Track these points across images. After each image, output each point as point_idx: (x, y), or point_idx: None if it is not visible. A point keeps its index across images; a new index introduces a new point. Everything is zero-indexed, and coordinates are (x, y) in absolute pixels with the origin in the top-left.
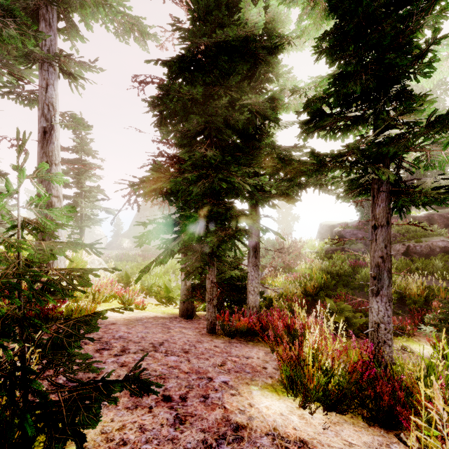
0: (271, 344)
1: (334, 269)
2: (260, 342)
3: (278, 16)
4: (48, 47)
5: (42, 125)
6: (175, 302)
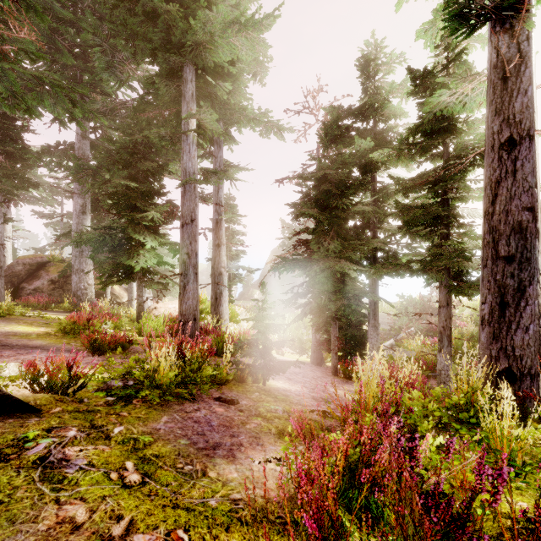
0: None
1: None
2: None
3: (395, 112)
4: (219, 162)
5: (215, 218)
6: (306, 353)
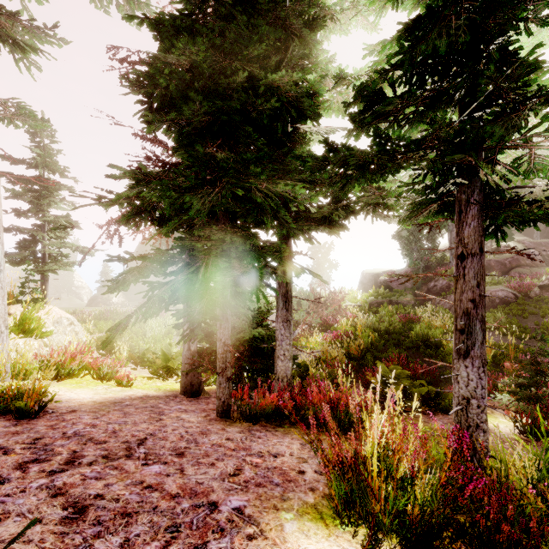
0: (309, 429)
1: (381, 325)
2: (293, 428)
3: None
4: None
5: None
6: (176, 374)
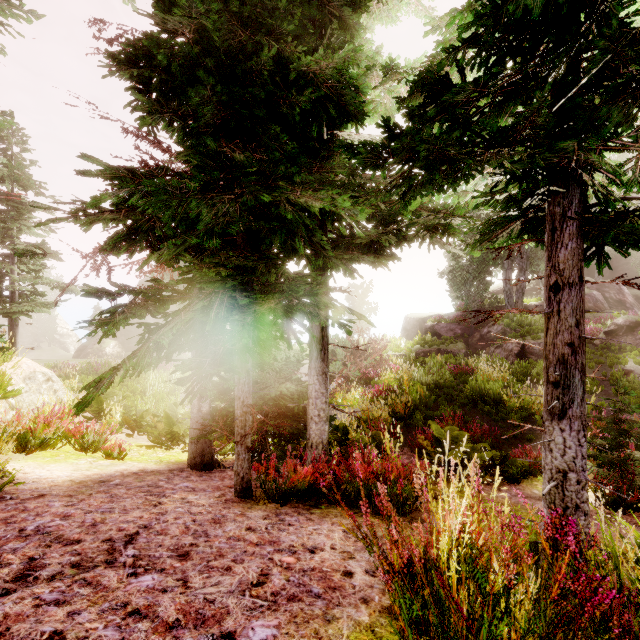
0: (352, 509)
1: (430, 378)
2: (332, 508)
3: None
4: None
5: None
6: (183, 441)
